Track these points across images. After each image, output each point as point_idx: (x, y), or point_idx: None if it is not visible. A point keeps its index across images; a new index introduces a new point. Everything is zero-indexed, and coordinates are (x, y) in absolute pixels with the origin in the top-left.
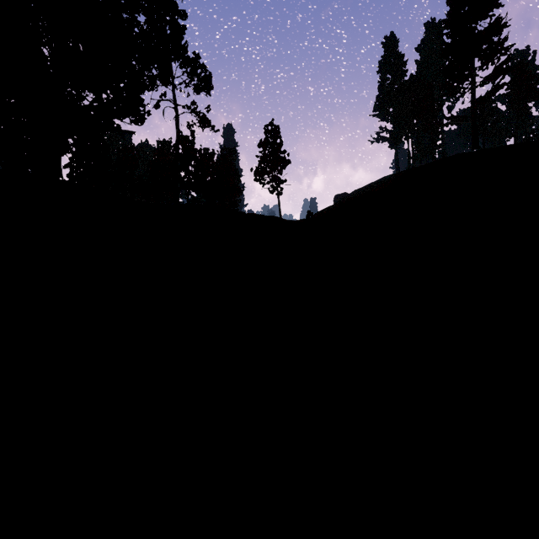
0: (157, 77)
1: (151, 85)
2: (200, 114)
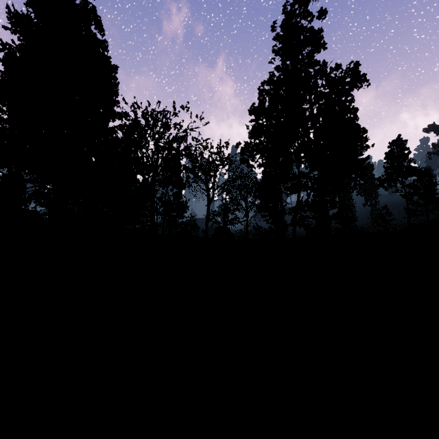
0: None
1: None
2: None
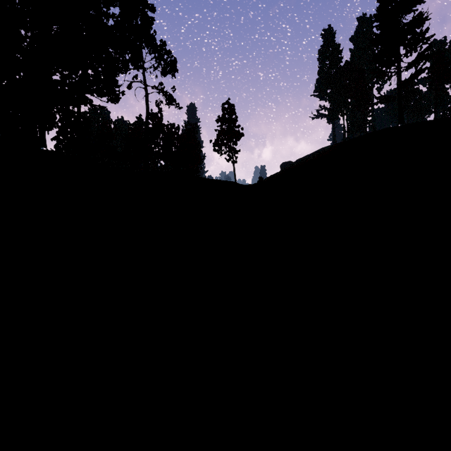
0: (129, 62)
1: (124, 68)
2: (166, 94)
